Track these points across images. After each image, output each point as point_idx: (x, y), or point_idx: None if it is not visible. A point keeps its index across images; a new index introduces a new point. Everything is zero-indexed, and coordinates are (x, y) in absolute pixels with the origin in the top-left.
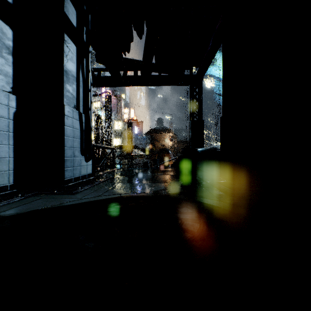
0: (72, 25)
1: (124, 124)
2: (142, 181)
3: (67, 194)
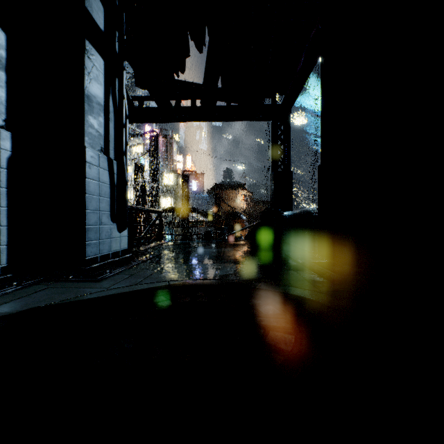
0: (97, 28)
1: (177, 177)
2: (202, 260)
3: (89, 281)
